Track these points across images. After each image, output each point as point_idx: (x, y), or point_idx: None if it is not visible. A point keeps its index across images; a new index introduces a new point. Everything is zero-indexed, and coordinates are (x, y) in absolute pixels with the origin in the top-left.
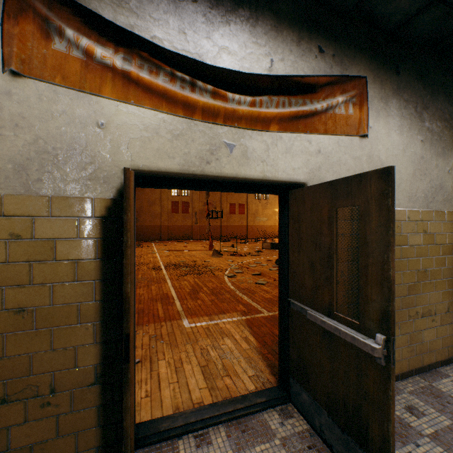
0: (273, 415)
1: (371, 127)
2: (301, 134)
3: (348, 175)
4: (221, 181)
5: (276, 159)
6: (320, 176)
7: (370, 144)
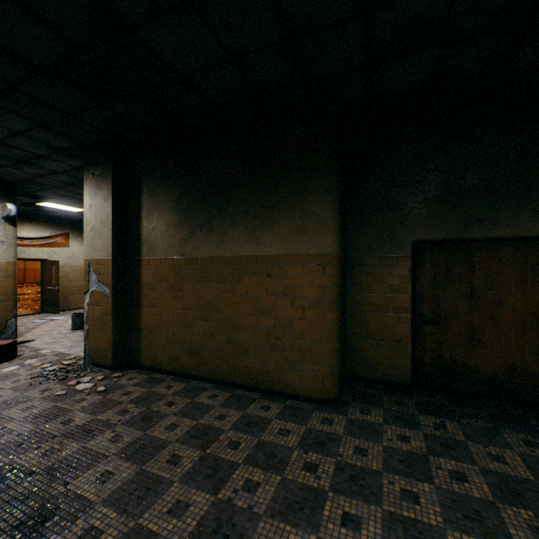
0: (38, 314)
1: (72, 245)
2: (47, 248)
3: (63, 257)
4: (22, 259)
5: (39, 254)
6: (53, 257)
7: (71, 249)
